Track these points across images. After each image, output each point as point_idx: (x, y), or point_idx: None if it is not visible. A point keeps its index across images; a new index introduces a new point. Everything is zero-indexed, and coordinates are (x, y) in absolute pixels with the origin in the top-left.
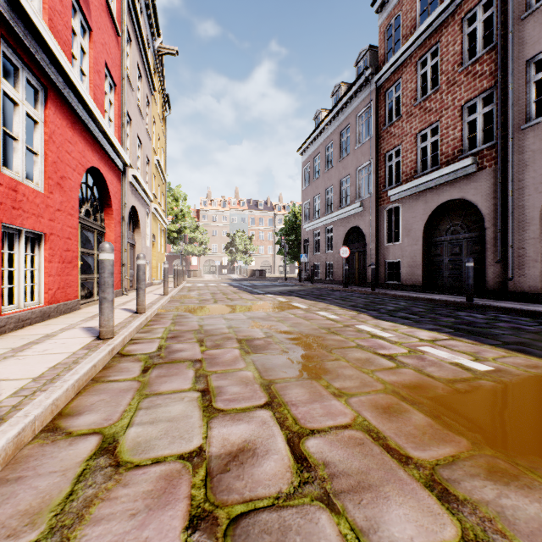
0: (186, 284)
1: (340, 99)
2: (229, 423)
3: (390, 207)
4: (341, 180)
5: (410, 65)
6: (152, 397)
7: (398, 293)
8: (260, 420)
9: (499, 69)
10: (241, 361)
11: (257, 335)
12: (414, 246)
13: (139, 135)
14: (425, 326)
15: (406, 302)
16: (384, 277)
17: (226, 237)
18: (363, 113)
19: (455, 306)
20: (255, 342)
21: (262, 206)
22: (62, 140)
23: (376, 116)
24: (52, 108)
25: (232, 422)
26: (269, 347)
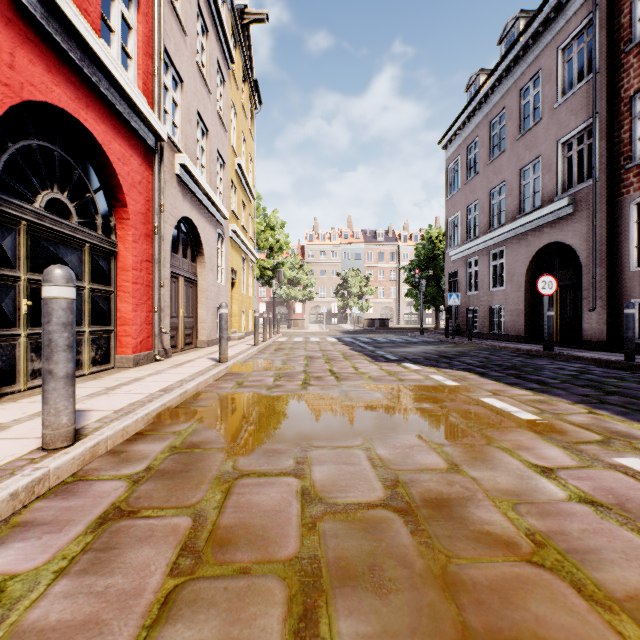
0: (279, 339)
1: (522, 31)
2: None
3: None
4: (522, 170)
5: None
6: None
7: None
8: None
9: None
10: None
11: None
12: None
13: (201, 114)
14: None
15: None
16: None
17: (336, 278)
18: (573, 40)
19: None
20: None
21: (381, 237)
22: None
23: (608, 31)
24: None
25: None
26: None
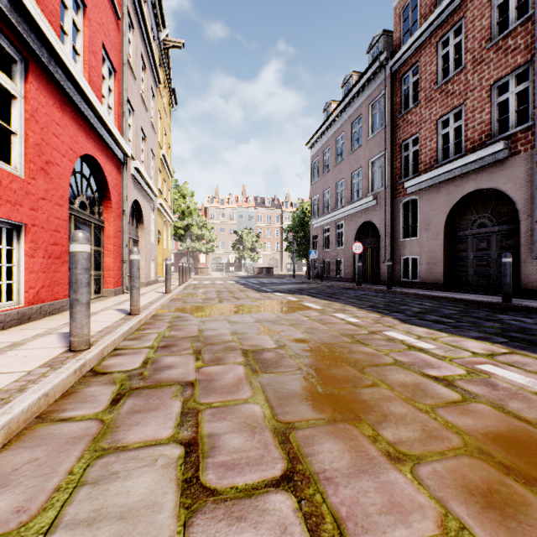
0: (192, 282)
1: (351, 88)
2: (223, 527)
3: (407, 199)
4: (352, 173)
5: (429, 46)
6: (109, 456)
7: (418, 292)
8: (276, 521)
9: (536, 40)
10: (246, 385)
11: (266, 345)
12: (434, 240)
13: (142, 127)
14: (469, 333)
15: (431, 302)
16: (399, 274)
17: (233, 235)
18: (377, 102)
19: (490, 308)
20: (264, 355)
21: (269, 203)
22: (47, 120)
23: (391, 103)
24: (35, 83)
25: (228, 524)
26: (282, 363)
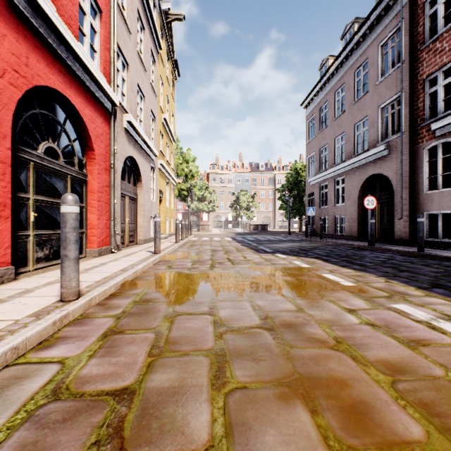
0: (192, 238)
1: (355, 32)
2: None
3: (434, 144)
4: (356, 125)
5: None
6: None
7: None
8: None
9: None
10: None
11: None
12: None
13: (140, 86)
14: None
15: None
16: None
17: (231, 196)
18: (388, 40)
19: None
20: None
21: (262, 167)
22: None
23: (410, 36)
24: None
25: None
26: None
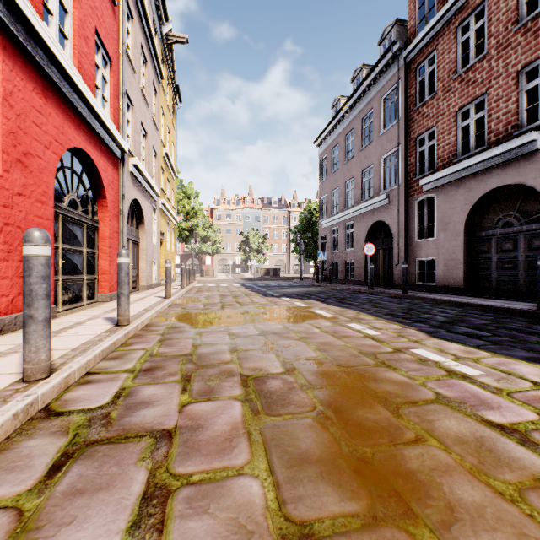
0: (196, 285)
1: (362, 81)
2: None
3: (422, 197)
4: (363, 171)
5: (447, 33)
6: None
7: (437, 297)
8: None
9: None
10: (243, 438)
11: (271, 368)
12: (453, 241)
13: (143, 123)
14: (515, 352)
15: (455, 310)
16: (414, 277)
17: (240, 236)
18: (389, 95)
19: (524, 317)
20: (268, 384)
21: (276, 204)
22: (25, 106)
23: (405, 96)
24: (9, 63)
25: None
26: (291, 398)
